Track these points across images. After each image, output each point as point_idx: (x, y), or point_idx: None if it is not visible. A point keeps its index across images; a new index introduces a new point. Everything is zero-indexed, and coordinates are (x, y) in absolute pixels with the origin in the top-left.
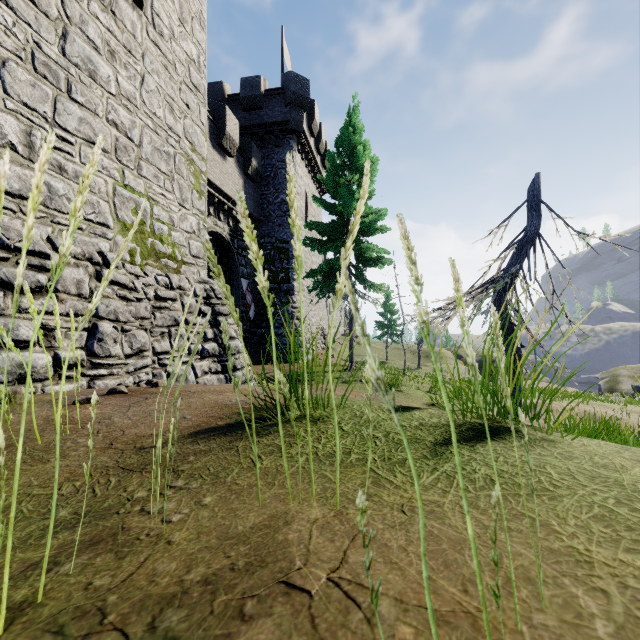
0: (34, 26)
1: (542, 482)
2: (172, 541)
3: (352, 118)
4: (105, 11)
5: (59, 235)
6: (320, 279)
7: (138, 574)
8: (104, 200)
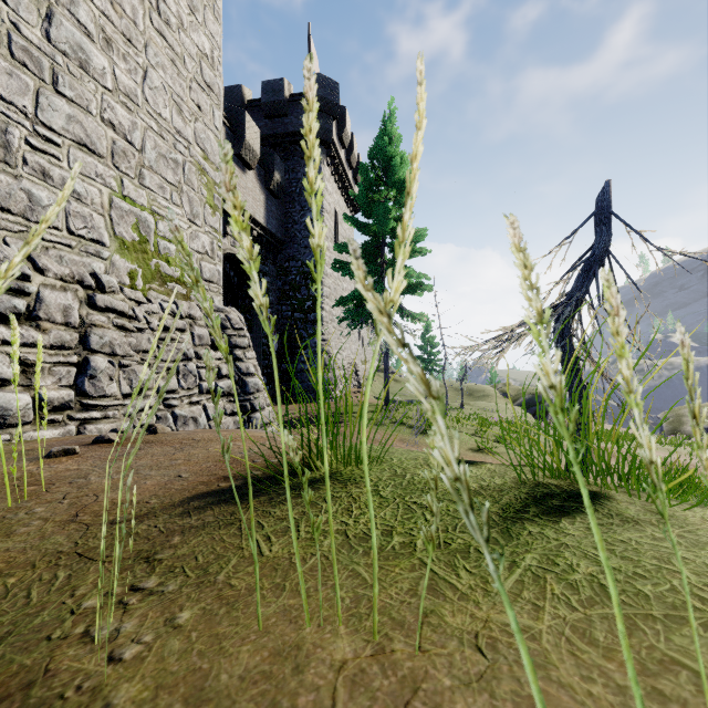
0: (11, 3)
1: (678, 591)
2: (113, 704)
3: (388, 126)
4: None
5: (42, 253)
6: (352, 308)
7: None
8: (98, 213)
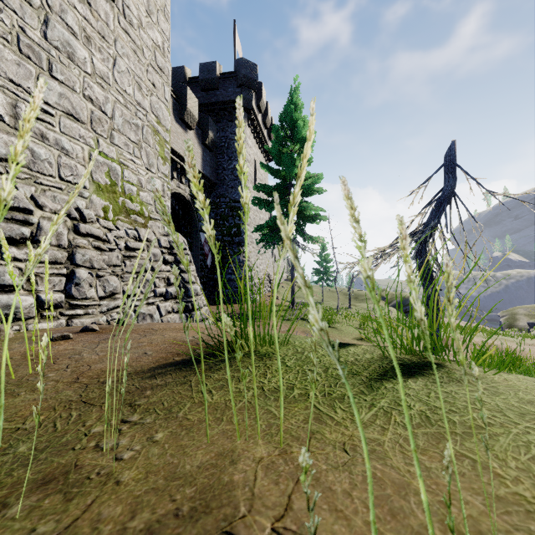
0: (19, 13)
1: (475, 419)
2: (121, 481)
3: (293, 97)
4: (82, 2)
5: (41, 194)
6: (266, 233)
7: (83, 519)
8: (81, 164)
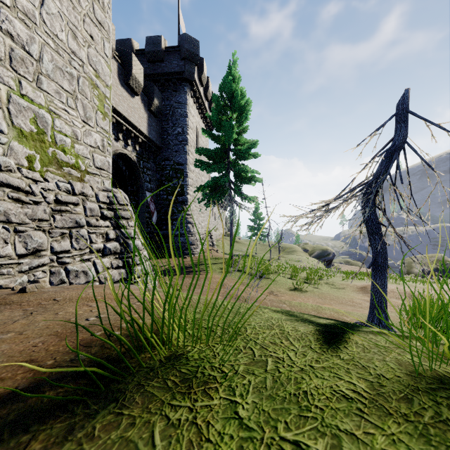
0: None
1: None
2: None
3: (232, 70)
4: None
5: None
6: (207, 192)
7: None
8: None
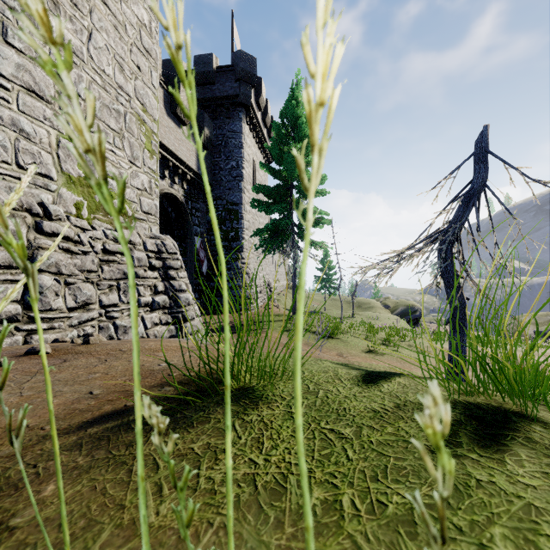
0: None
1: None
2: None
3: (295, 92)
4: None
5: None
6: (266, 237)
7: None
8: (46, 151)
